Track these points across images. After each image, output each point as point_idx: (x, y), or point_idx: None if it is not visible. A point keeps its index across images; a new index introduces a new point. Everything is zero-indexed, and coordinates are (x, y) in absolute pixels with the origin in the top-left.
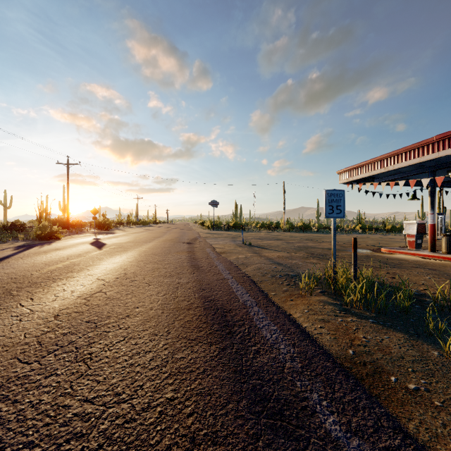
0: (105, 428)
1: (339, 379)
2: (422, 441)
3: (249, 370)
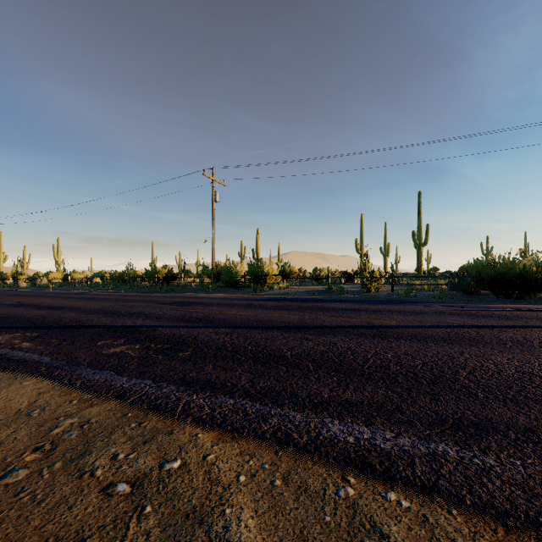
0: (446, 376)
1: (541, 506)
2: (432, 524)
3: (538, 438)
